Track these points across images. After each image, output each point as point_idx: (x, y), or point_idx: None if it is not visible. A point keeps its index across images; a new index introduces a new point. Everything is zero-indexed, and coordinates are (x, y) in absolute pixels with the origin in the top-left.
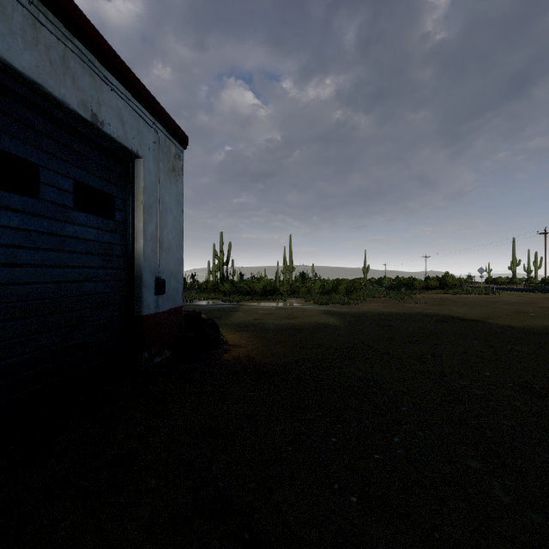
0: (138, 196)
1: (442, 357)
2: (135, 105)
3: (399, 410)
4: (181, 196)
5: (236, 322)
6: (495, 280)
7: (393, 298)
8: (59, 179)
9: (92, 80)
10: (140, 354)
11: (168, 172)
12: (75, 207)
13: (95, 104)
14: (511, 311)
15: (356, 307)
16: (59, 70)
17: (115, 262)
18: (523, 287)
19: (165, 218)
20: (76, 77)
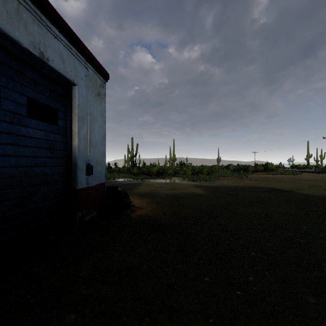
0: (74, 110)
1: (272, 215)
2: (71, 50)
3: (250, 255)
4: (104, 111)
5: (140, 192)
6: (297, 166)
7: (236, 177)
8: (16, 96)
9: (40, 29)
10: (75, 214)
11: (95, 96)
12: (28, 115)
13: (42, 45)
14: (310, 185)
15: (214, 182)
16: (14, 19)
17: (58, 154)
18: (314, 170)
19: (93, 125)
20: (28, 25)
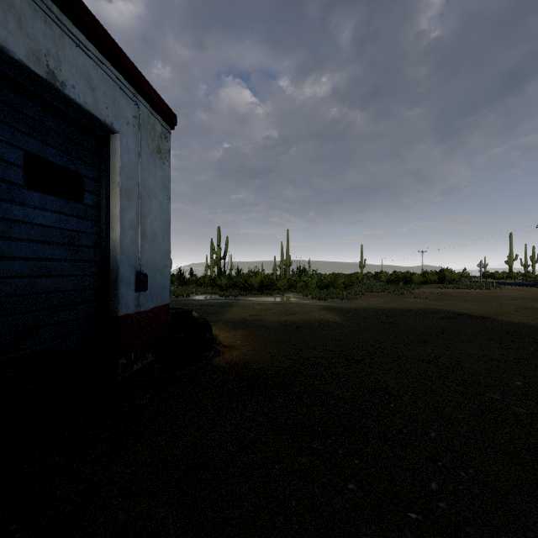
0: (114, 177)
1: (460, 361)
2: (109, 70)
3: (427, 436)
4: (168, 181)
5: (231, 318)
6: (492, 274)
7: (392, 292)
8: (2, 148)
9: (48, 28)
10: (116, 361)
11: (152, 153)
12: (27, 184)
13: (53, 59)
14: (518, 307)
15: (355, 302)
16: None
17: (84, 254)
18: (522, 282)
19: (149, 204)
20: (24, 20)
